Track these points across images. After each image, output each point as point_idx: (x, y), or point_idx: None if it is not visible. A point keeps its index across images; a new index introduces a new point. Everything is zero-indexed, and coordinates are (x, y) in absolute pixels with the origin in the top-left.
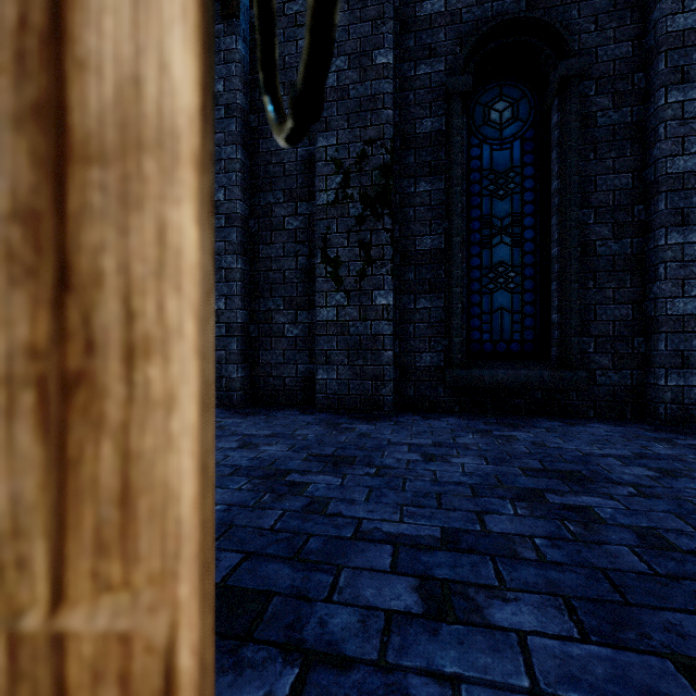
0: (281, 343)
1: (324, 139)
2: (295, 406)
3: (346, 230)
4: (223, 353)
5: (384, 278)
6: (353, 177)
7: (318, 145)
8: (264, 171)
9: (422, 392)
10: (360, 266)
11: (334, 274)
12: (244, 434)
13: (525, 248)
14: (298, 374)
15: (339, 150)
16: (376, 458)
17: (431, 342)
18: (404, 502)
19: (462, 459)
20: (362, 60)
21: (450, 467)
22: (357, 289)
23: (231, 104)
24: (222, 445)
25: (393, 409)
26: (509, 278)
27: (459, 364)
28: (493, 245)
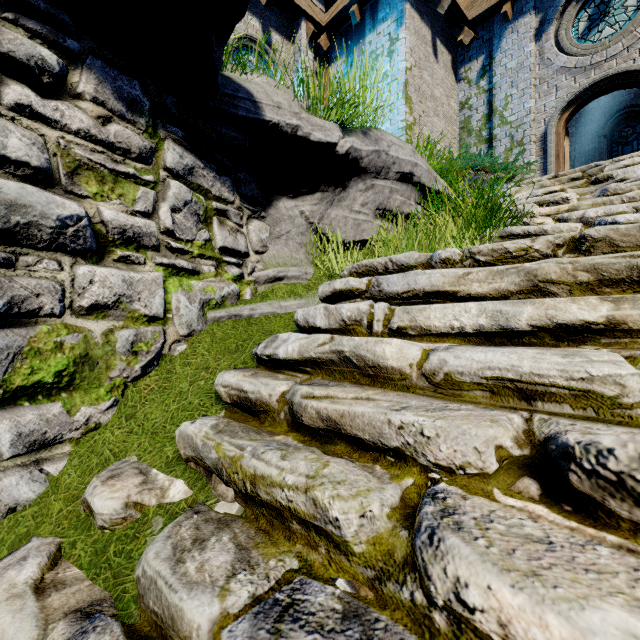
0: None
1: None
2: None
3: None
4: None
5: None
6: None
7: None
8: None
9: None
10: None
11: None
12: None
13: None
14: None
15: None
16: None
17: None
18: None
19: None
20: None
21: None
22: None
23: None
24: None
25: None
26: None
27: None
28: None
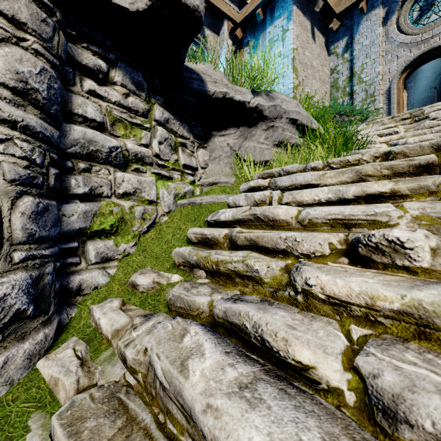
0: None
1: None
2: None
3: None
4: None
5: None
6: None
7: None
8: None
9: None
10: None
11: None
12: None
13: None
14: None
15: None
16: None
17: None
18: None
19: None
20: None
21: None
22: None
23: None
24: None
25: None
26: None
27: None
28: None
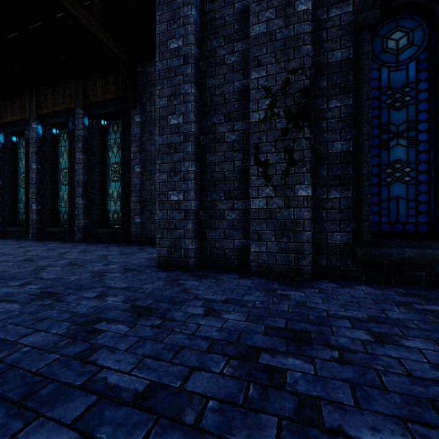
0: (222, 223)
1: (256, 73)
2: (232, 269)
3: (273, 139)
4: (182, 231)
5: (304, 175)
6: (279, 99)
7: (251, 77)
8: (210, 100)
9: (333, 263)
10: (285, 167)
11: (264, 173)
12: (204, 298)
13: (420, 148)
14: (235, 247)
15: (268, 80)
16: (329, 335)
17: (341, 224)
18: (402, 414)
19: (413, 342)
20: (286, 9)
21: (410, 353)
22: (282, 184)
23: (187, 54)
24: (191, 310)
25: (310, 276)
26: (405, 173)
27: (368, 243)
28: (390, 147)
